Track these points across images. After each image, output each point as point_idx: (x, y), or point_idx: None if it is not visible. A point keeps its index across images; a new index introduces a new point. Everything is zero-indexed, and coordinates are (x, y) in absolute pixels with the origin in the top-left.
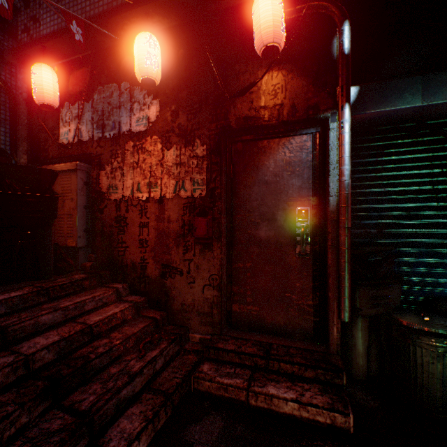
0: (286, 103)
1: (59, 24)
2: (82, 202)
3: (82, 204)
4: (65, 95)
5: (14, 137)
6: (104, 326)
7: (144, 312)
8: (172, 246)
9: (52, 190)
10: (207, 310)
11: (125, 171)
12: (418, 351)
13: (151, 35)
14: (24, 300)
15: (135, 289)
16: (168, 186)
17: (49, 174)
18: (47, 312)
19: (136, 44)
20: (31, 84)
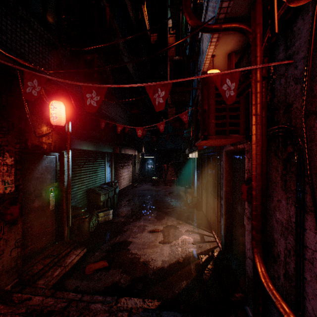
0: (53, 143)
1: None
2: None
3: None
4: None
5: None
6: None
7: None
8: None
9: None
10: (14, 265)
11: None
12: (86, 223)
13: None
14: None
15: None
16: None
17: None
18: None
19: None
20: None
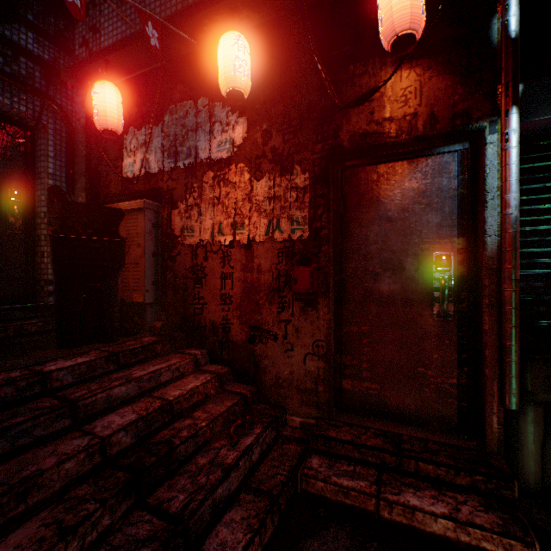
0: (421, 112)
1: (122, 33)
2: (150, 249)
3: (150, 250)
4: (129, 118)
5: (71, 171)
6: (185, 403)
7: (228, 386)
8: (264, 303)
9: (118, 233)
10: (309, 386)
11: (203, 209)
12: None
13: (240, 35)
14: (92, 368)
15: (216, 356)
16: (258, 226)
17: (114, 214)
18: (119, 383)
19: (221, 47)
20: (89, 108)
